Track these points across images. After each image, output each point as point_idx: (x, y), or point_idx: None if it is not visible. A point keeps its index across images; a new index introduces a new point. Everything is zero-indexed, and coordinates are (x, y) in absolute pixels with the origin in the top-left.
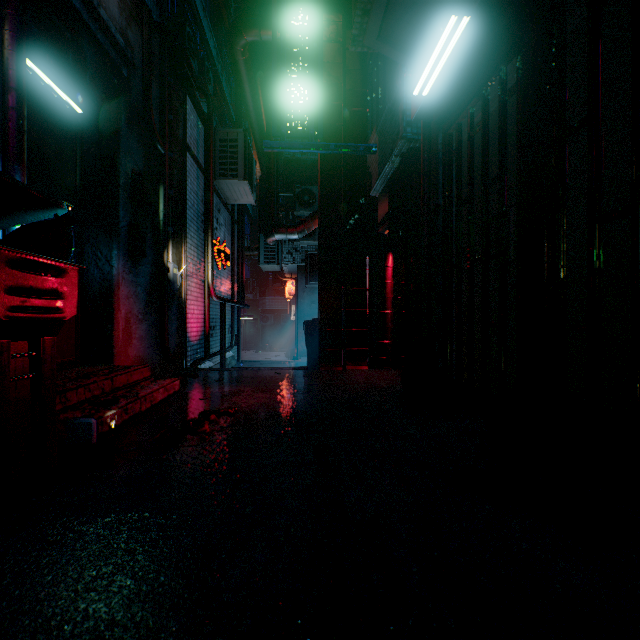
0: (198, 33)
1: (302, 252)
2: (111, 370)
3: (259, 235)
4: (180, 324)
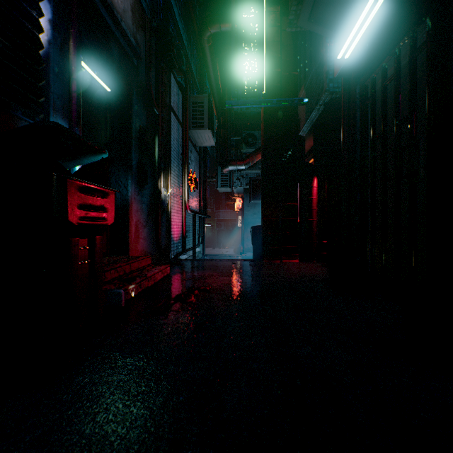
0: (175, 31)
1: (247, 178)
2: (128, 259)
3: (217, 167)
4: (167, 229)
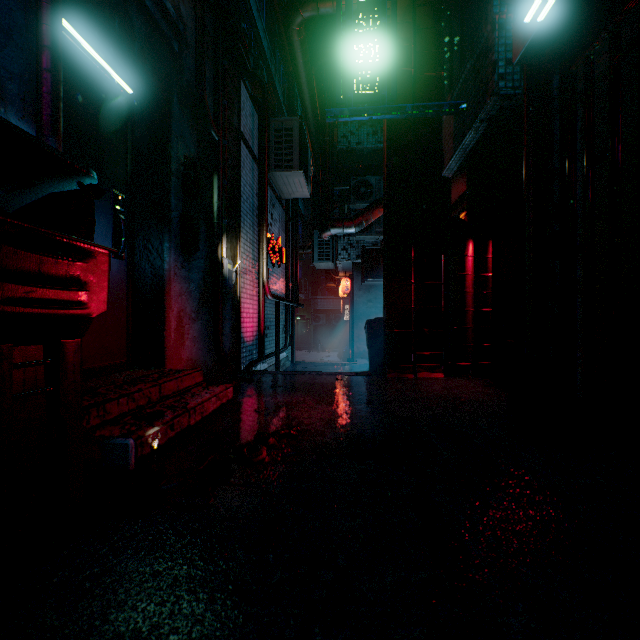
0: (252, 34)
1: (358, 248)
2: (160, 375)
3: (313, 232)
4: (234, 324)
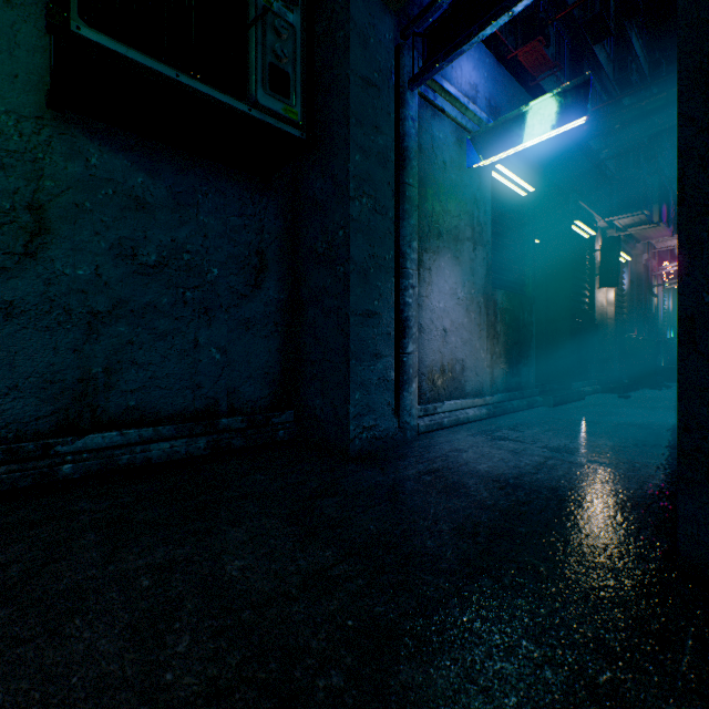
0: None
1: None
2: None
3: None
4: None
